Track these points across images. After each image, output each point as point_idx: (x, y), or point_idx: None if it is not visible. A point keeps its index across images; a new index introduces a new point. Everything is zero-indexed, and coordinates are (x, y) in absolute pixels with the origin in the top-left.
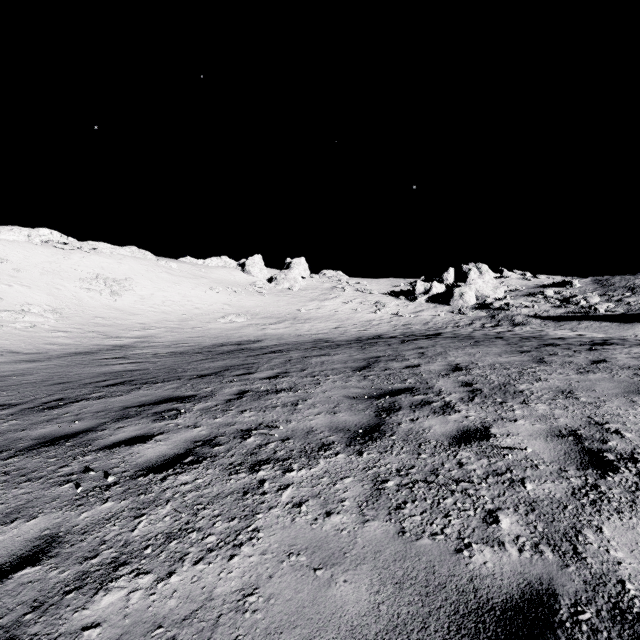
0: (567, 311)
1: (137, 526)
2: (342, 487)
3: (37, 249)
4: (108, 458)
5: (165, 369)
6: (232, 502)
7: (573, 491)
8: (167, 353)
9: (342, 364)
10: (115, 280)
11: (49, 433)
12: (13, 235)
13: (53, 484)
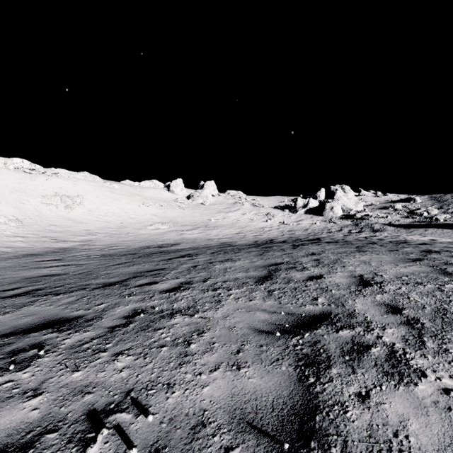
0: (414, 220)
1: None
2: None
3: (10, 173)
4: None
5: (82, 274)
6: None
7: None
8: (98, 255)
9: (244, 273)
10: (69, 197)
11: None
12: None
13: None
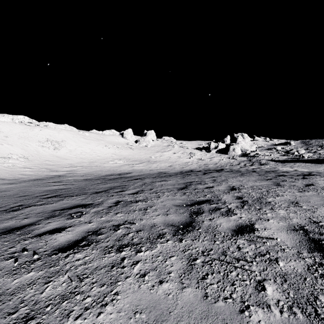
0: (288, 157)
1: (45, 290)
2: (170, 263)
3: (16, 126)
4: (38, 242)
5: (79, 188)
6: (104, 273)
7: (308, 267)
8: (82, 179)
9: (172, 186)
10: (56, 141)
11: (9, 226)
12: (4, 118)
13: (3, 259)
